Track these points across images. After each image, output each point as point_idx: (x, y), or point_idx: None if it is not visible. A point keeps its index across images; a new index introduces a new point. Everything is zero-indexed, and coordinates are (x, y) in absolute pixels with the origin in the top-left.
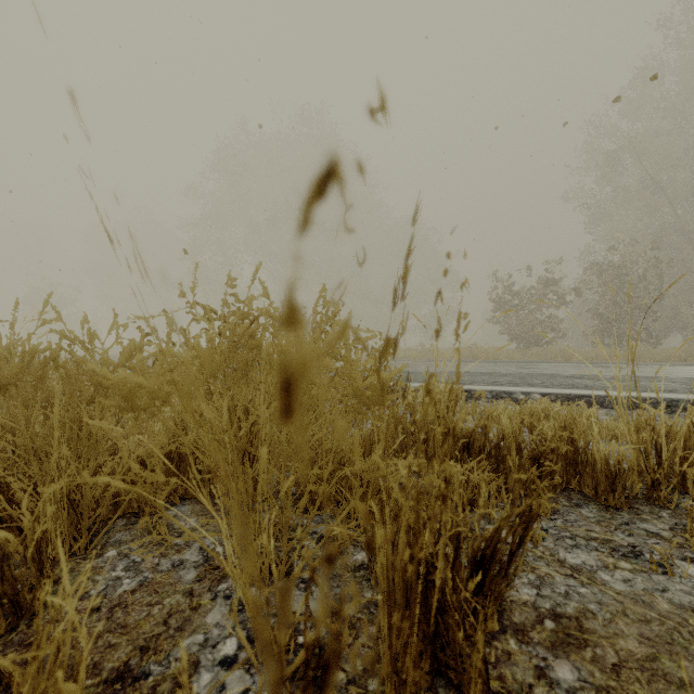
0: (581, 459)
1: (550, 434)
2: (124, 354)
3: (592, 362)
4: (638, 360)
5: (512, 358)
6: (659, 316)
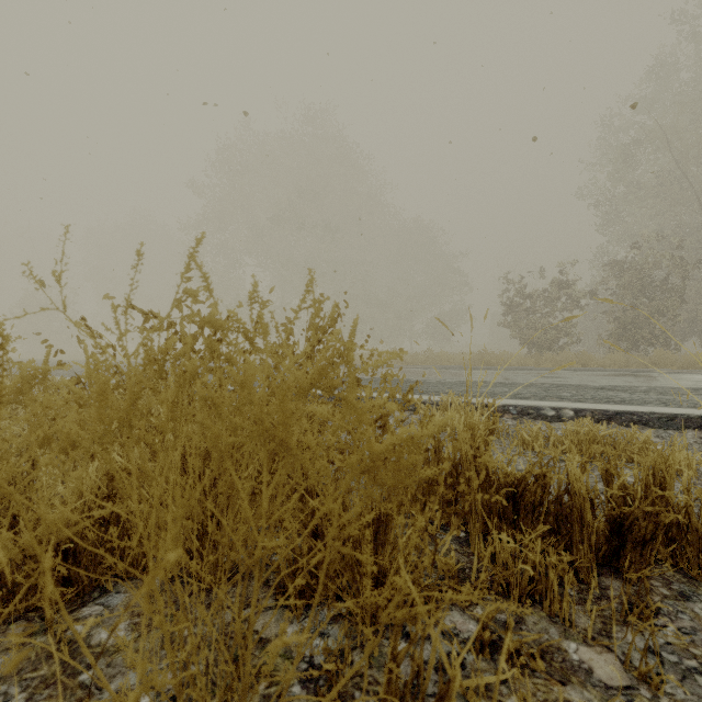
0: (678, 521)
1: (640, 490)
2: (15, 380)
3: (617, 370)
4: (657, 366)
5: (525, 364)
6: (678, 319)
